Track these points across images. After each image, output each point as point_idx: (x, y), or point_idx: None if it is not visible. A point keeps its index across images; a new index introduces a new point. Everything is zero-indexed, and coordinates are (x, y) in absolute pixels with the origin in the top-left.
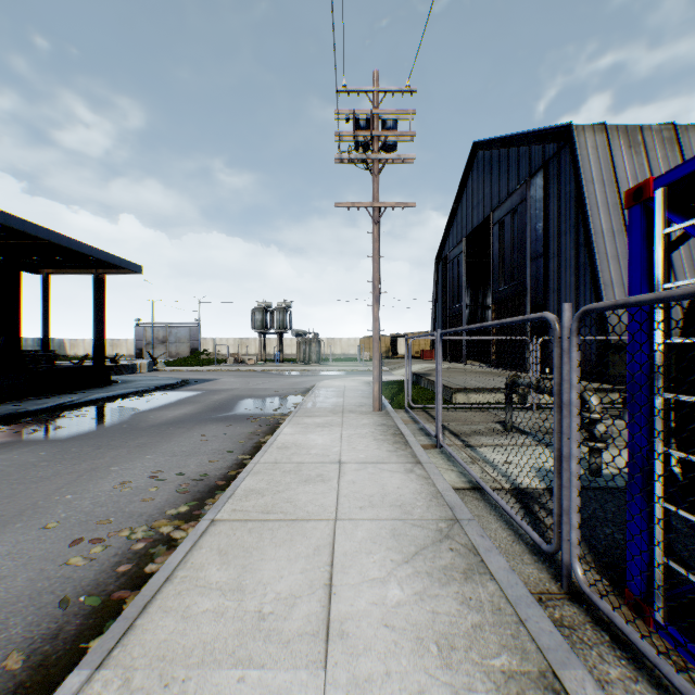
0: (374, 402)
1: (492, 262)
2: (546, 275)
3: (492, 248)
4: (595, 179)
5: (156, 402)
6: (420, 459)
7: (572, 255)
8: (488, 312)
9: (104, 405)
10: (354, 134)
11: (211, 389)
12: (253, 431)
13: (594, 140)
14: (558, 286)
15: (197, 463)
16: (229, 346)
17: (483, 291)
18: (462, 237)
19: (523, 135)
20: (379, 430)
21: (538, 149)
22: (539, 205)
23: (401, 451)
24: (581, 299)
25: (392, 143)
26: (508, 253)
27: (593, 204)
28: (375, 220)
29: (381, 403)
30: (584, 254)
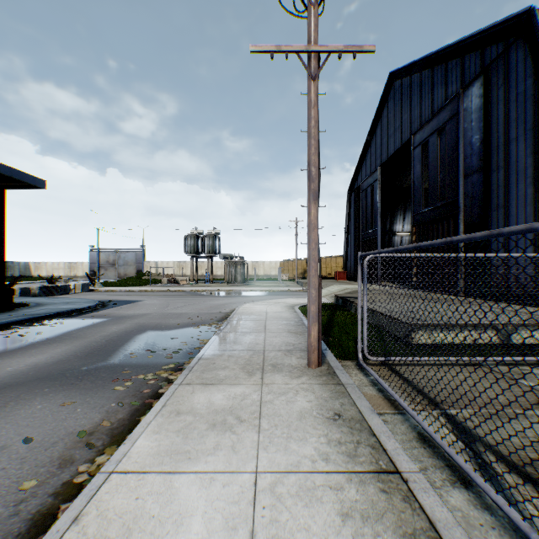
0: (310, 353)
1: (412, 185)
2: (488, 189)
3: (412, 171)
4: None
5: (30, 337)
6: None
7: (529, 163)
8: (394, 238)
9: None
10: None
11: (120, 315)
12: (94, 425)
13: None
14: (505, 200)
15: None
16: (169, 269)
17: (390, 219)
18: (376, 166)
19: (454, 46)
20: (338, 446)
21: (473, 56)
22: (475, 116)
23: None
24: None
25: None
26: (433, 173)
27: None
28: (312, 74)
29: (321, 354)
30: None
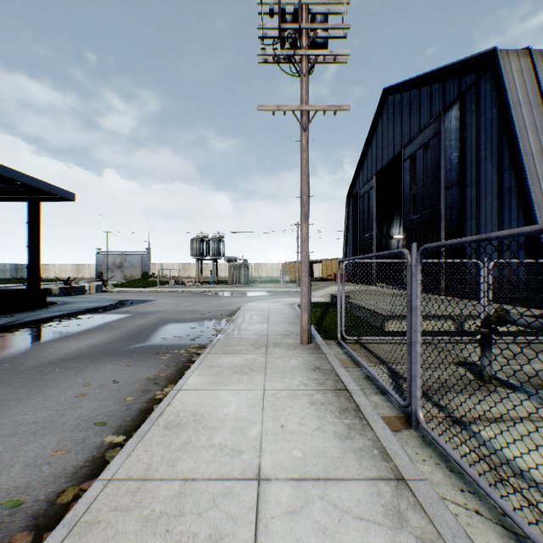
0: (302, 334)
1: (403, 194)
2: (463, 201)
3: (403, 181)
4: (521, 102)
5: (75, 328)
6: (399, 466)
7: (494, 180)
8: (391, 241)
9: (16, 332)
10: (280, 27)
11: (141, 311)
12: (155, 376)
13: (518, 64)
14: (477, 211)
15: (31, 456)
16: (174, 271)
17: (387, 223)
18: (372, 175)
19: (437, 72)
20: (314, 380)
21: (452, 83)
22: (454, 136)
23: (357, 436)
24: (505, 223)
25: (322, 41)
26: (420, 184)
27: (521, 126)
28: (303, 126)
29: (310, 335)
30: (509, 178)
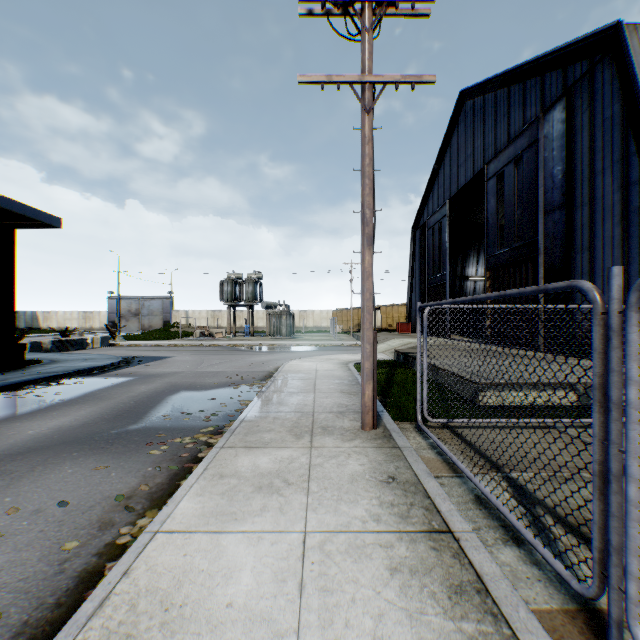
0: (364, 414)
1: (486, 222)
2: (571, 229)
3: (486, 206)
4: None
5: (49, 398)
6: None
7: (617, 199)
8: (466, 283)
9: None
10: None
11: (148, 373)
12: (132, 490)
13: None
14: (591, 241)
15: None
16: (202, 319)
17: (462, 261)
18: (444, 200)
19: (533, 63)
20: (390, 508)
21: (555, 75)
22: (557, 144)
23: None
24: (633, 256)
25: None
26: (510, 209)
27: None
28: (366, 107)
29: (376, 415)
30: (639, 195)
